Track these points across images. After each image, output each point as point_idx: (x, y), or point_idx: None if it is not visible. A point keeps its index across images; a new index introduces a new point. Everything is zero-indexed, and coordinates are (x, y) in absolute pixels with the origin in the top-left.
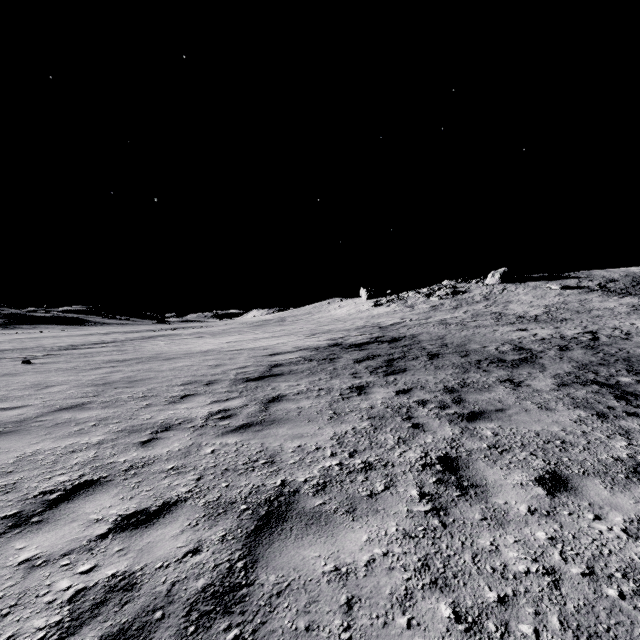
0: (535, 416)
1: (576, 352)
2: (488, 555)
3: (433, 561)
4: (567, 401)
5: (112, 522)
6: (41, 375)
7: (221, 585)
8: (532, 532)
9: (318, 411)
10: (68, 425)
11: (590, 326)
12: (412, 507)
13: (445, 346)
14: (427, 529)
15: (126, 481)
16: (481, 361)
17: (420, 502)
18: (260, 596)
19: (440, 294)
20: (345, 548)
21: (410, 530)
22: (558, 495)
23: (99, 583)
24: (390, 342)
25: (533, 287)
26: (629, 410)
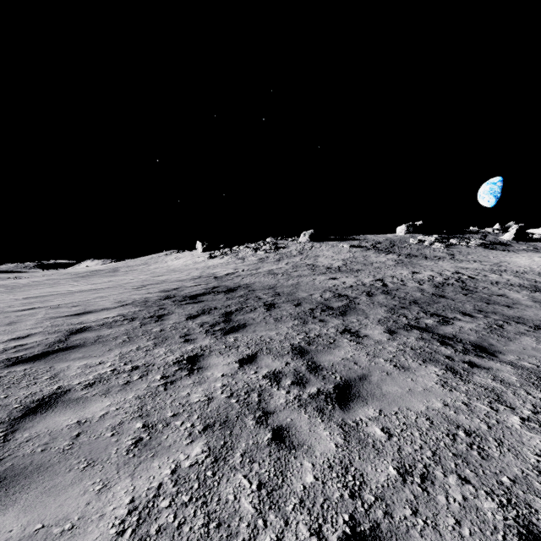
0: (402, 383)
1: (380, 297)
2: None
3: None
4: (411, 353)
5: None
6: None
7: None
8: None
9: (115, 426)
10: None
11: (377, 275)
12: None
13: (278, 295)
14: None
15: None
16: (314, 310)
17: None
18: None
19: (265, 249)
20: None
21: None
22: None
23: None
24: (226, 292)
25: (332, 245)
26: (464, 358)
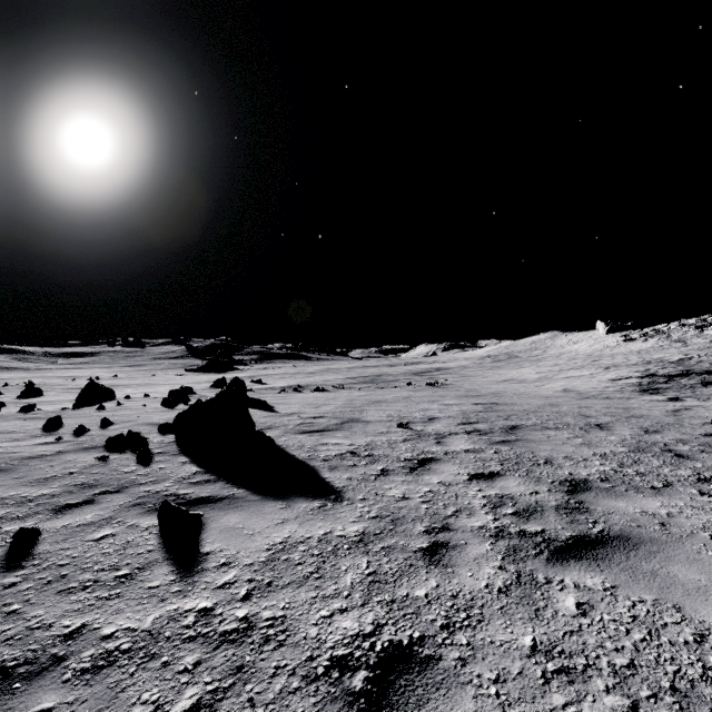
0: None
1: None
2: None
3: None
4: None
5: None
6: (493, 385)
7: None
8: None
9: None
10: (607, 399)
11: None
12: None
13: None
14: None
15: (697, 408)
16: None
17: None
18: None
19: None
20: None
21: None
22: None
23: None
24: (707, 374)
25: None
26: None
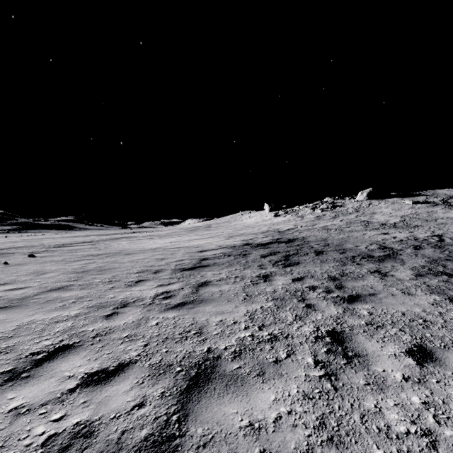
0: (400, 299)
1: (427, 250)
2: (373, 416)
3: (328, 420)
4: (424, 288)
5: (80, 379)
6: (40, 265)
7: (159, 435)
8: (408, 397)
9: (235, 293)
10: (55, 302)
11: (436, 231)
12: (309, 372)
13: (327, 245)
14: (322, 391)
15: (93, 346)
16: (355, 257)
17: (315, 368)
18: (190, 446)
19: (322, 208)
20: (257, 406)
21: (308, 392)
22: (426, 365)
23: (66, 430)
24: (287, 242)
25: (392, 202)
26: None
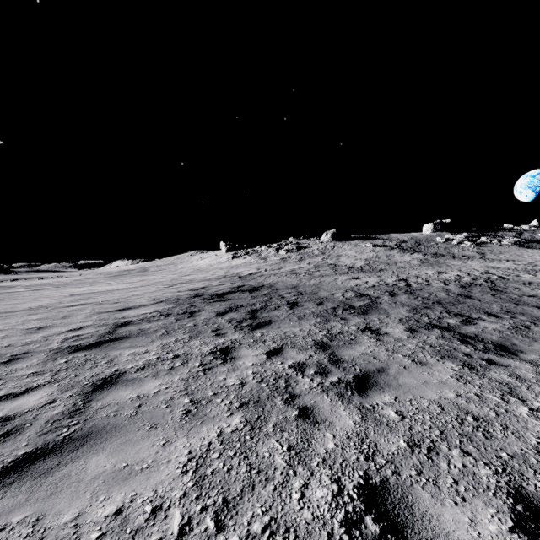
0: (418, 375)
1: (403, 297)
2: None
3: None
4: (430, 350)
5: None
6: None
7: None
8: None
9: (168, 401)
10: None
11: (400, 275)
12: None
13: (301, 294)
14: None
15: None
16: (336, 308)
17: None
18: None
19: (287, 248)
20: None
21: None
22: None
23: None
24: (251, 291)
25: (354, 245)
26: (483, 356)
